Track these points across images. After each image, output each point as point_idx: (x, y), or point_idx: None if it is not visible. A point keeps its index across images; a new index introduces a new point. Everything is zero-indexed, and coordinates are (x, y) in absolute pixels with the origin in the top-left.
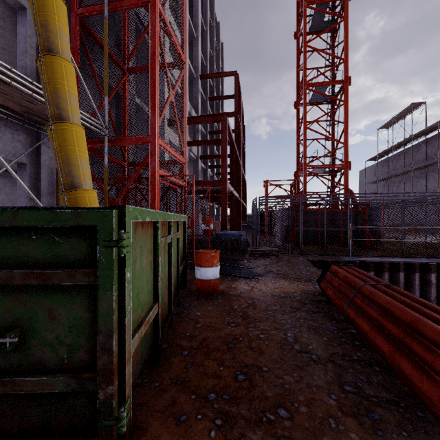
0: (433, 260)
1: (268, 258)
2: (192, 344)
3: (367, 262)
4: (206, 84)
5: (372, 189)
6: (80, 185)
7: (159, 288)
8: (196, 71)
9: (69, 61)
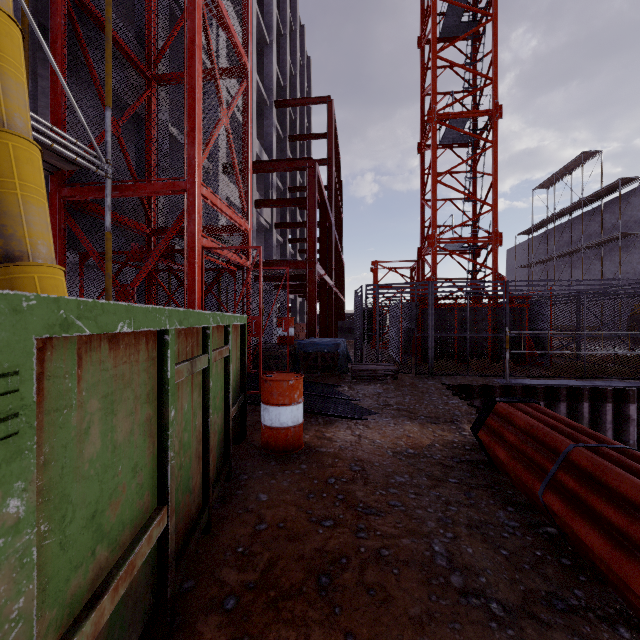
0: (631, 383)
1: (381, 382)
2: (245, 578)
3: (533, 387)
4: (285, 116)
5: (525, 276)
6: (22, 255)
7: (171, 473)
8: (269, 94)
9: (5, 11)
